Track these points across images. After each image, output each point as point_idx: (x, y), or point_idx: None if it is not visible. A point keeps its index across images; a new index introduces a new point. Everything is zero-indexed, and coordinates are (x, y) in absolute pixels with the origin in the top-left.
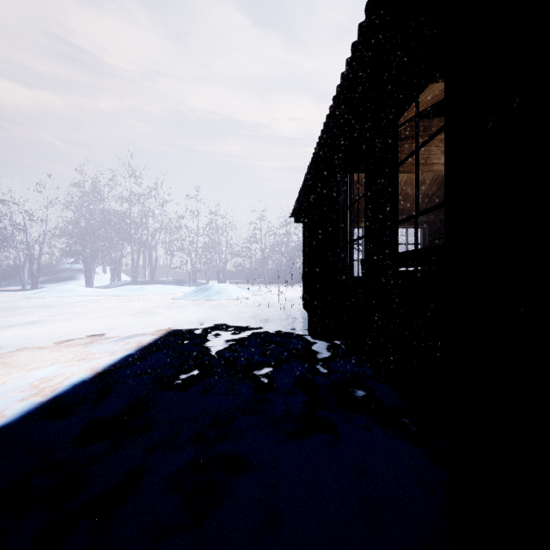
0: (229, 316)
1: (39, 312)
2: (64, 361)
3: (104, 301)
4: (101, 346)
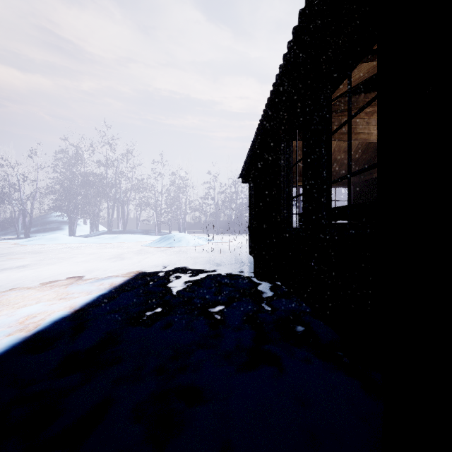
0: (188, 261)
1: (30, 257)
2: (48, 300)
3: (84, 248)
4: (80, 287)
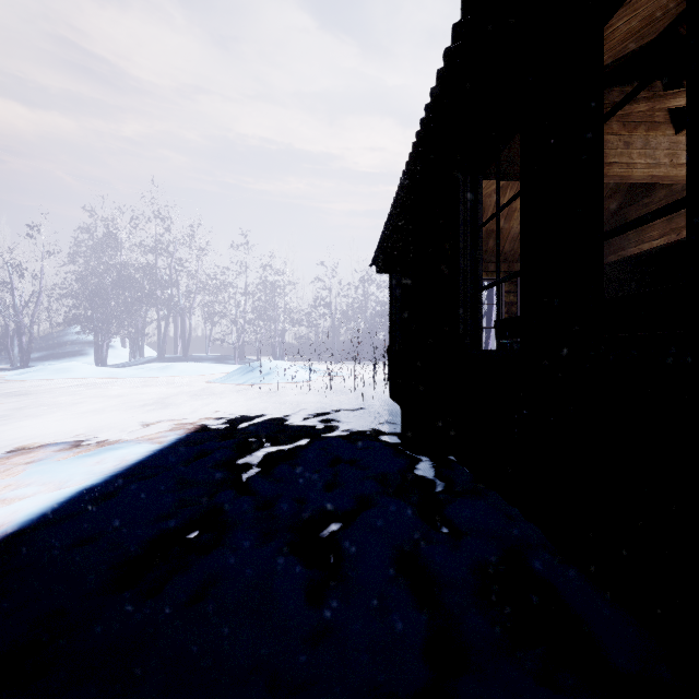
0: (281, 410)
1: (4, 403)
2: None
3: (110, 385)
4: (51, 470)
